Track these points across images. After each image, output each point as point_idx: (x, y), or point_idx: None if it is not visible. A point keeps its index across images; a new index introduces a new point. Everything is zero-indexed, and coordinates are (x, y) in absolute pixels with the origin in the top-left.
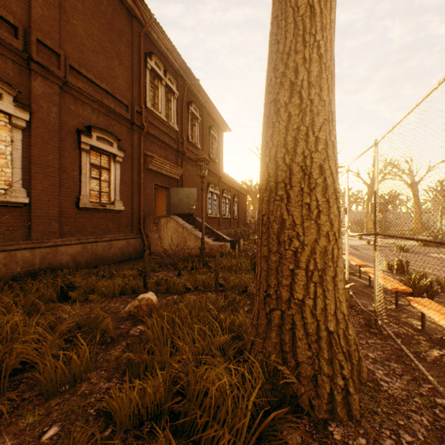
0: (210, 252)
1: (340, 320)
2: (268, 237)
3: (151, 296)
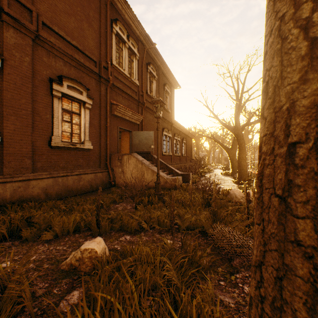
0: (164, 185)
1: None
2: (316, 198)
3: (96, 246)
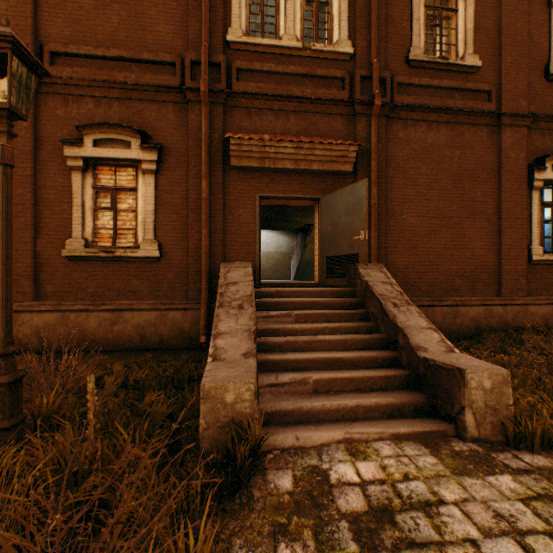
0: None
1: None
2: None
3: None
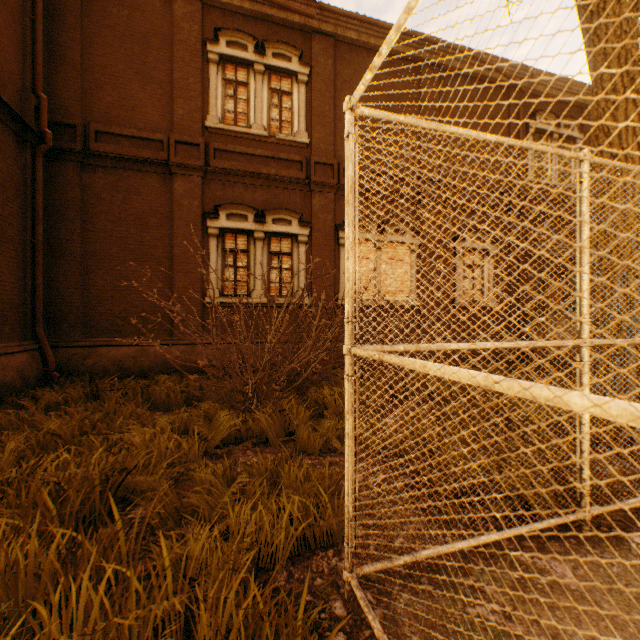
0: None
1: None
2: None
3: None
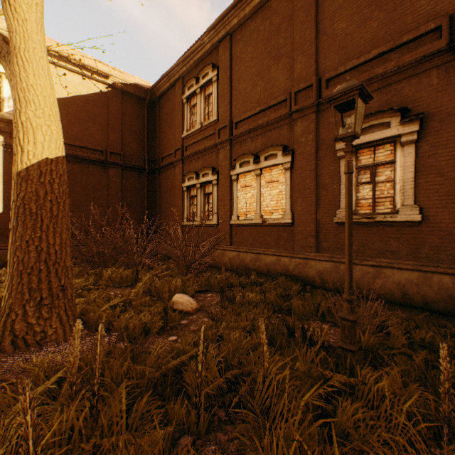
0: None
1: None
2: None
3: (176, 296)
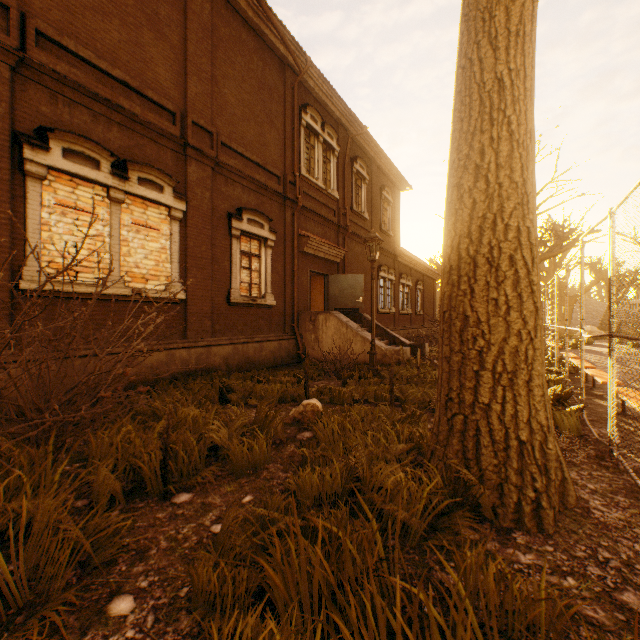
0: (382, 360)
1: (535, 431)
2: (450, 336)
3: (317, 402)
